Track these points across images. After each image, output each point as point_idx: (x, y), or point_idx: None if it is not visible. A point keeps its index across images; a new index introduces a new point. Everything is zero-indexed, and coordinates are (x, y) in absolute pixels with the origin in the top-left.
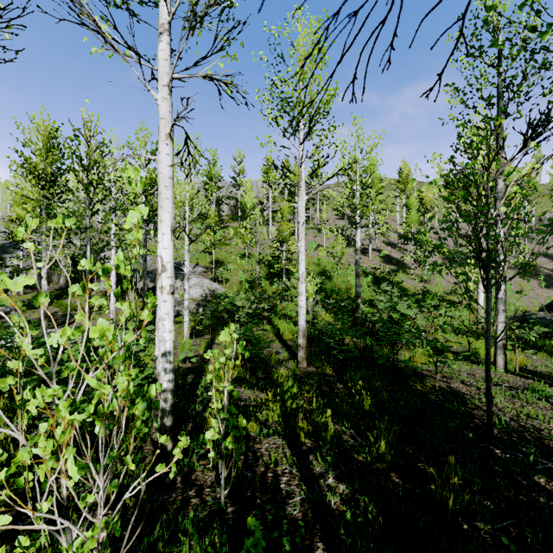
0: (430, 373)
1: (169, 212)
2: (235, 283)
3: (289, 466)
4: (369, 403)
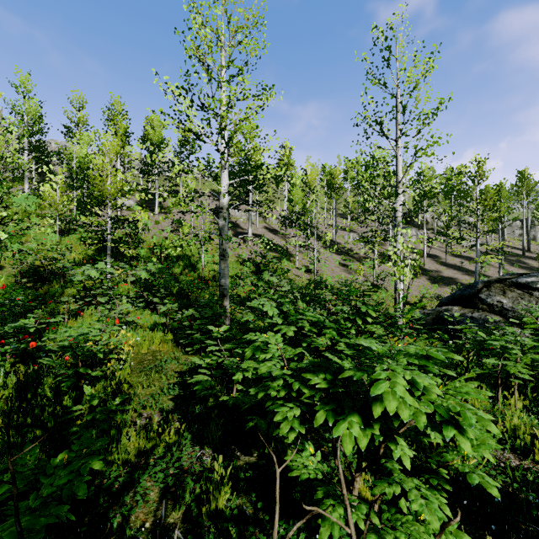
0: None
1: None
2: (12, 274)
3: None
4: None
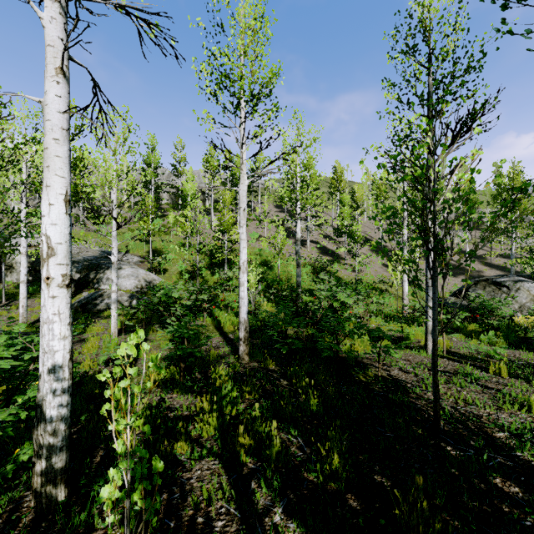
0: (370, 361)
1: (61, 175)
2: (174, 274)
3: (226, 502)
4: (316, 402)
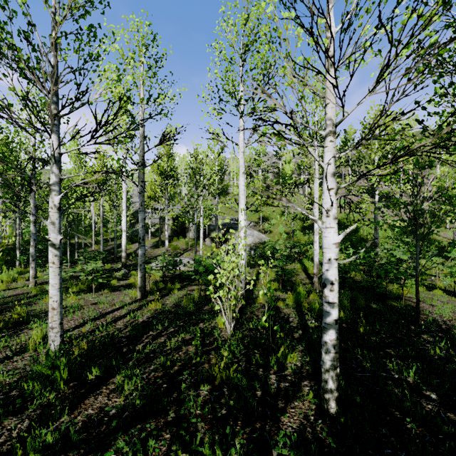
0: (409, 298)
1: (243, 205)
2: (276, 234)
3: (295, 315)
4: (346, 302)
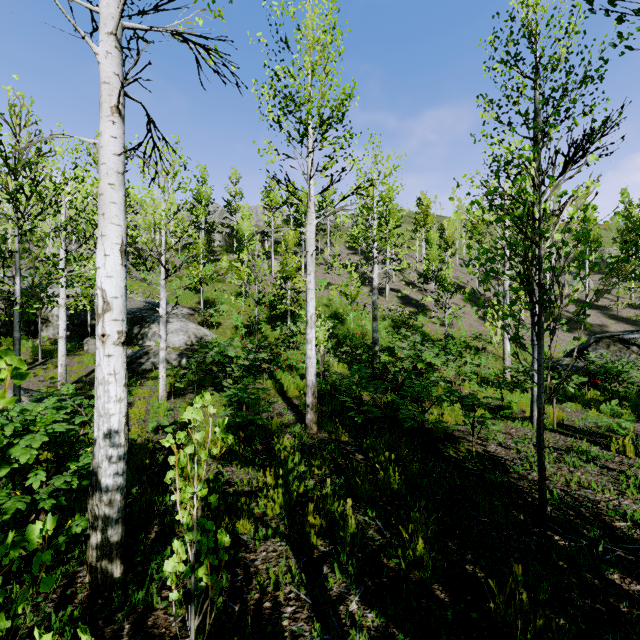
0: (463, 434)
1: (117, 223)
2: (229, 328)
3: (296, 587)
4: (397, 480)
